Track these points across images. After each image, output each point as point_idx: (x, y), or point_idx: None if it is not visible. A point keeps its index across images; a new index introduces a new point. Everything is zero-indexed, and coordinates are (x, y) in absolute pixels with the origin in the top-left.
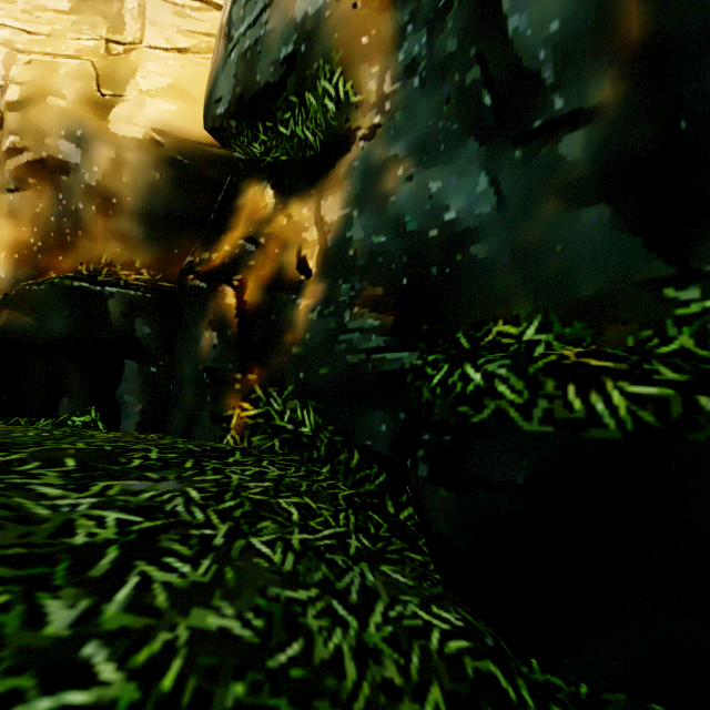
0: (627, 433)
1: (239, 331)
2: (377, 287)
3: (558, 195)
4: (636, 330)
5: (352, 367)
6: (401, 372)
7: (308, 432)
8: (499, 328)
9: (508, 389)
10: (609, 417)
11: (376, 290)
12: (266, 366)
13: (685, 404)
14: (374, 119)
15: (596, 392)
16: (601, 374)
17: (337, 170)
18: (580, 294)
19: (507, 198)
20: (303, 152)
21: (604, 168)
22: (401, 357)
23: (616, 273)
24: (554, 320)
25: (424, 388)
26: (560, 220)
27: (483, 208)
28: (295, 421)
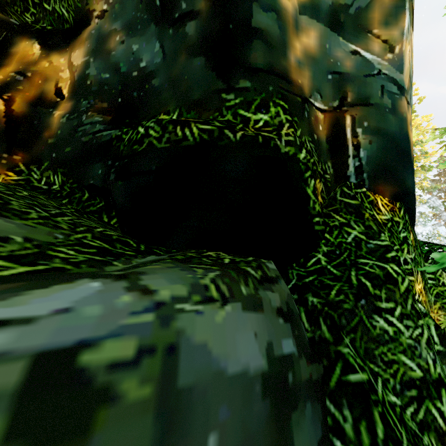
0: (197, 142)
1: (6, 126)
2: (104, 103)
3: (186, 52)
4: (213, 113)
5: (84, 144)
6: (110, 140)
7: (57, 187)
8: (161, 117)
9: (154, 132)
10: (191, 137)
11: (103, 104)
12: (29, 152)
13: (219, 132)
14: (103, 6)
15: (187, 128)
16: (190, 121)
17: (82, 35)
18: (194, 98)
19: (167, 54)
20: (62, 25)
21: (202, 40)
22: (111, 133)
23: (206, 87)
24: (183, 111)
25: (121, 146)
26: (186, 63)
27: (157, 59)
28: (49, 183)
